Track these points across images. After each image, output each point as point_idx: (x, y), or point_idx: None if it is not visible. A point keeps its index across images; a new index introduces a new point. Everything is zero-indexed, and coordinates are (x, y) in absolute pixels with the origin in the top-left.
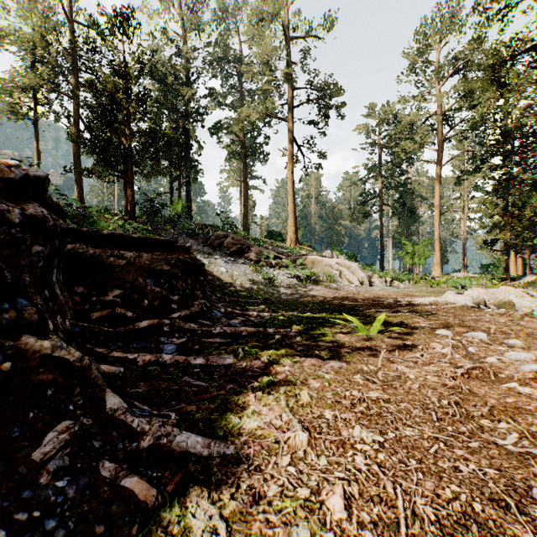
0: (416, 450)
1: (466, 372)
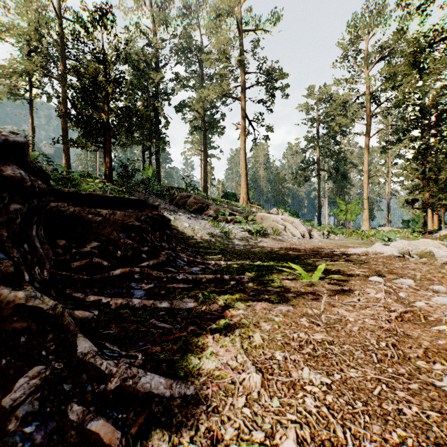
0: (361, 391)
1: (400, 316)
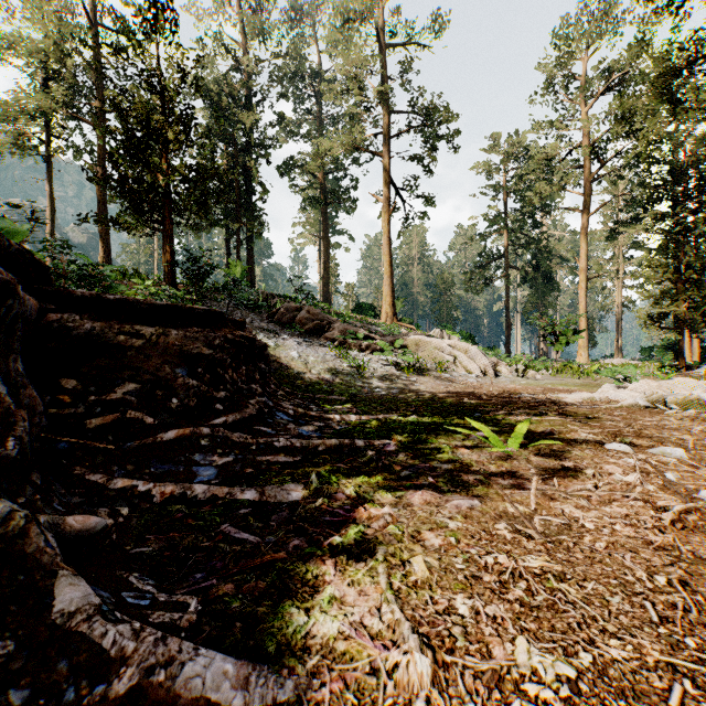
0: (643, 698)
1: (677, 519)
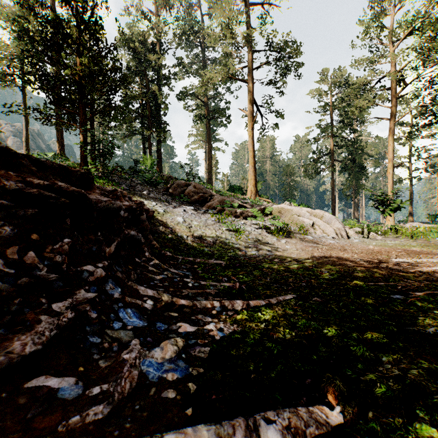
0: None
1: None
